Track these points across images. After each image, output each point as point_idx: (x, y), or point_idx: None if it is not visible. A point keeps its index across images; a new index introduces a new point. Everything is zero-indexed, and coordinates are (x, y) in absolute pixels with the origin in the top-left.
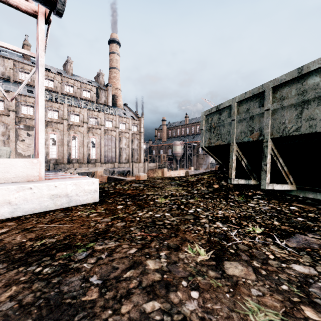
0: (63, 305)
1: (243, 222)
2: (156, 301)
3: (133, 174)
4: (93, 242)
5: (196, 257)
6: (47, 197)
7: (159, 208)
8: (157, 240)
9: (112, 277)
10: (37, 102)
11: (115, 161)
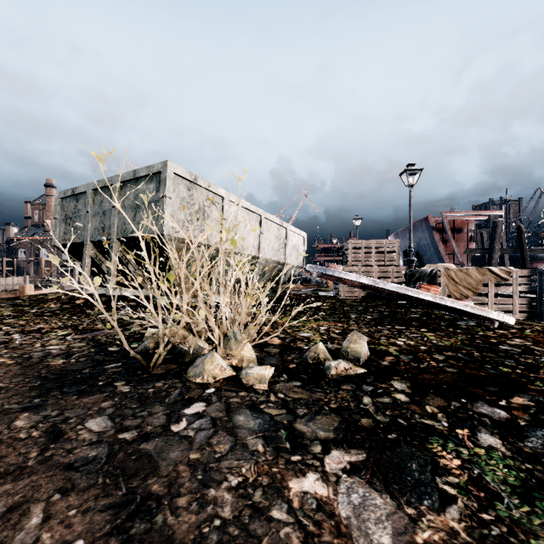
0: None
1: (56, 330)
2: None
3: None
4: None
5: None
6: None
7: None
8: None
9: None
10: None
11: None
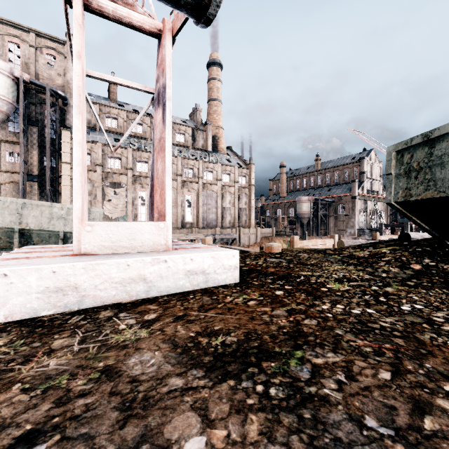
0: None
1: None
2: None
3: (240, 244)
4: (298, 349)
5: None
6: (183, 274)
7: (347, 300)
8: (408, 359)
9: (404, 426)
10: (161, 148)
11: (216, 226)
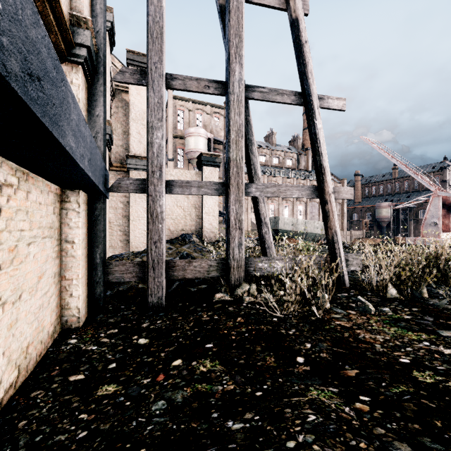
0: None
1: None
2: None
3: None
4: None
5: None
6: None
7: None
8: None
9: None
10: (446, 217)
11: None
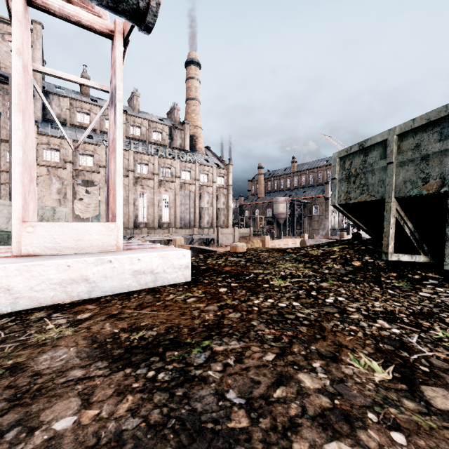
0: (206, 432)
1: (422, 322)
2: (342, 442)
3: (218, 244)
4: (208, 340)
5: (370, 375)
6: (129, 274)
7: (281, 295)
8: (299, 343)
9: (257, 396)
10: (113, 149)
11: (194, 226)
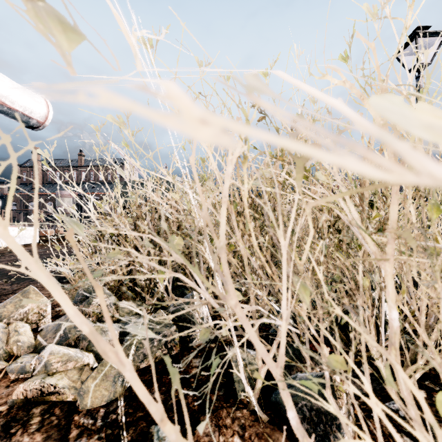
0: None
1: None
2: None
3: None
4: None
5: None
6: None
7: None
8: None
9: None
10: None
11: None
